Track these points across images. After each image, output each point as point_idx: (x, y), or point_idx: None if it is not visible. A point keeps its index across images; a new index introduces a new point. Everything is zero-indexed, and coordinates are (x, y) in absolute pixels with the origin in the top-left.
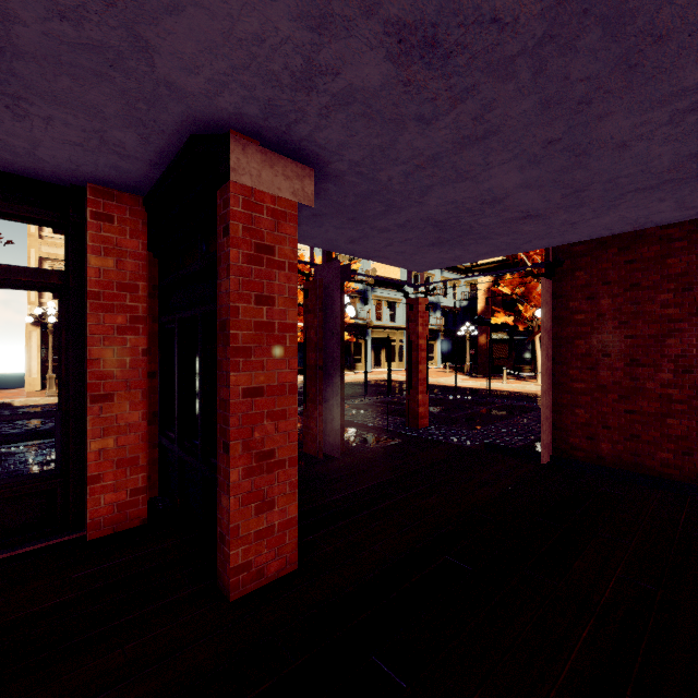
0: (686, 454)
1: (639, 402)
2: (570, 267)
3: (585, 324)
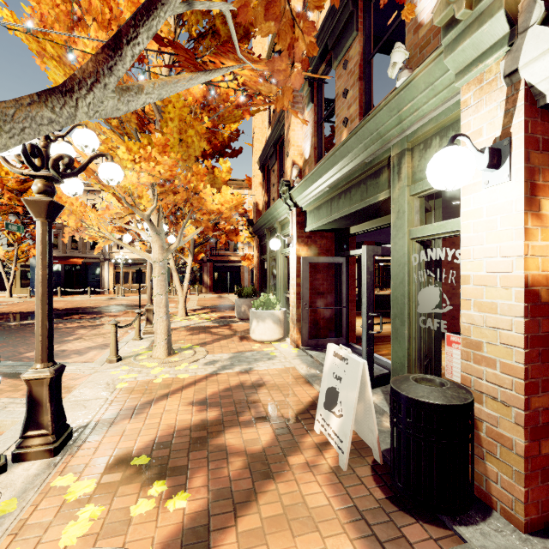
0: None
1: None
2: None
3: None
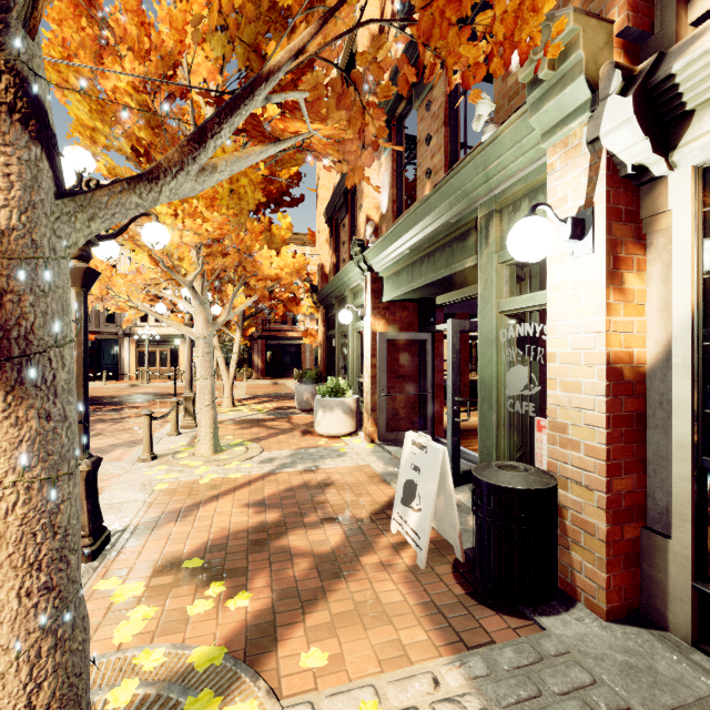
0: None
1: None
2: None
3: None
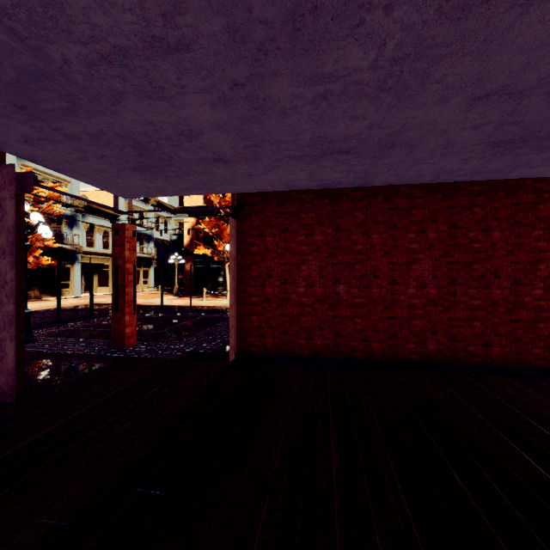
0: (311, 339)
1: (288, 308)
2: (249, 212)
3: (257, 254)
